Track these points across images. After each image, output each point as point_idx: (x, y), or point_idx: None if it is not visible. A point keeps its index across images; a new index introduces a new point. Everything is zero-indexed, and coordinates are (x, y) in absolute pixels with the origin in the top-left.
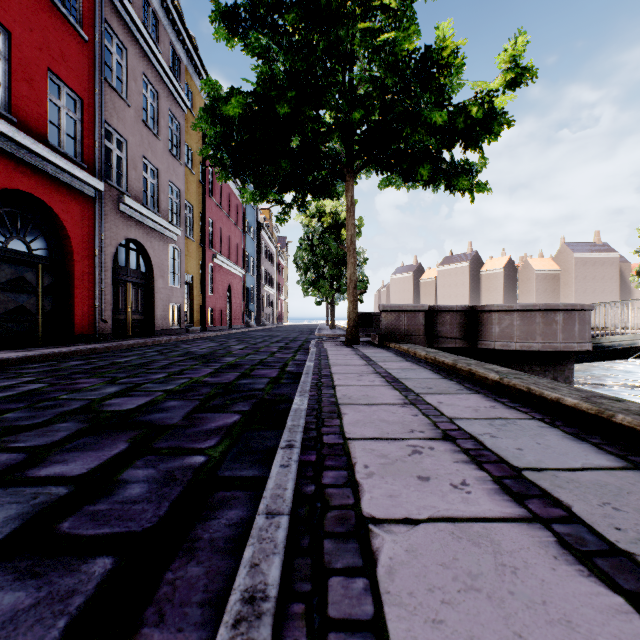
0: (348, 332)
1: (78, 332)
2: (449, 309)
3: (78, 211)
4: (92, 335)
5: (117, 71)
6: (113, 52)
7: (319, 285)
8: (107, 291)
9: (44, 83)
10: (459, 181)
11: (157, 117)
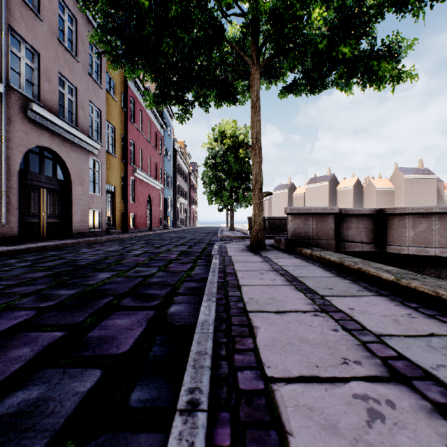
0: (253, 236)
1: None
2: (356, 212)
3: None
4: None
5: None
6: None
7: (221, 195)
8: (11, 195)
9: None
10: (381, 66)
11: (75, 41)
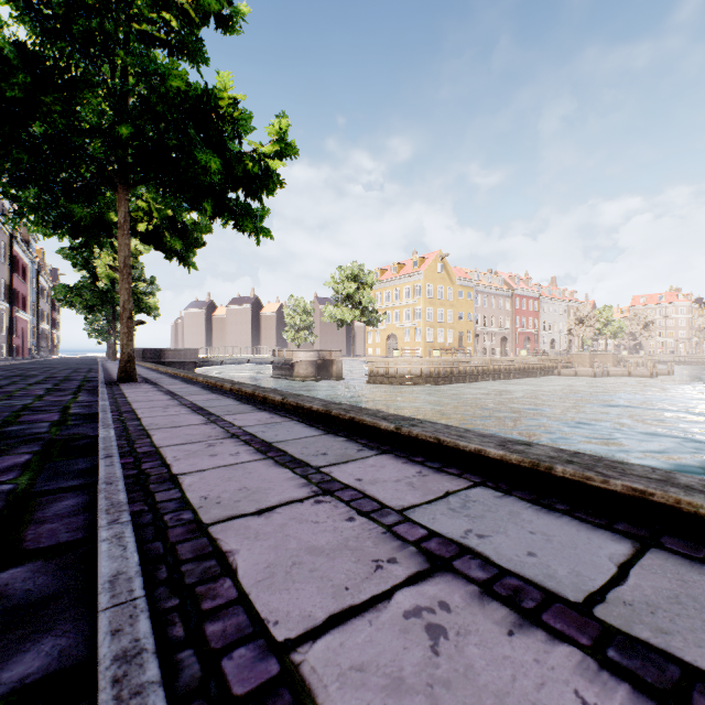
0: (113, 357)
1: None
2: (153, 350)
3: None
4: None
5: None
6: None
7: (101, 332)
8: None
9: None
10: (150, 314)
11: None
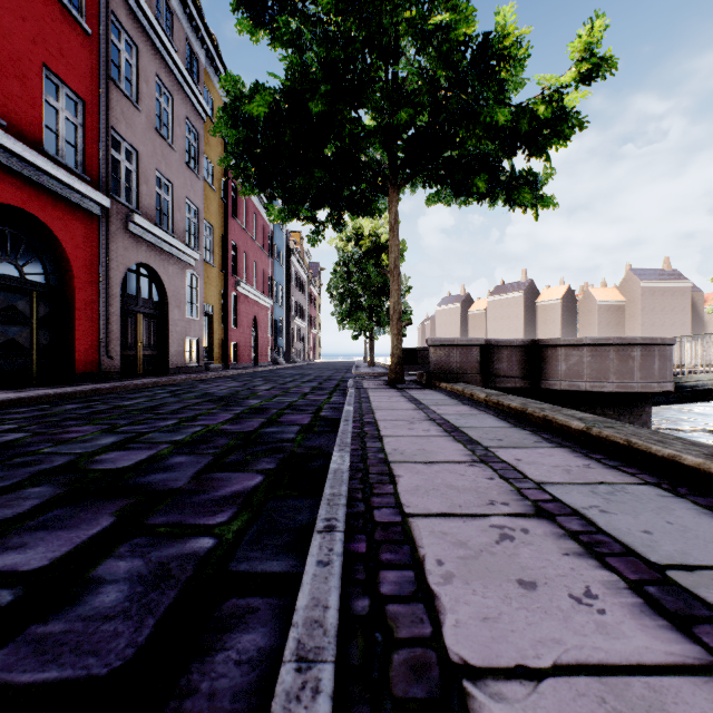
0: (391, 370)
1: (79, 370)
2: (508, 343)
3: (79, 230)
4: (96, 373)
5: (127, 73)
6: (121, 49)
7: (356, 317)
8: (114, 323)
9: (39, 81)
10: (521, 195)
11: (172, 125)
